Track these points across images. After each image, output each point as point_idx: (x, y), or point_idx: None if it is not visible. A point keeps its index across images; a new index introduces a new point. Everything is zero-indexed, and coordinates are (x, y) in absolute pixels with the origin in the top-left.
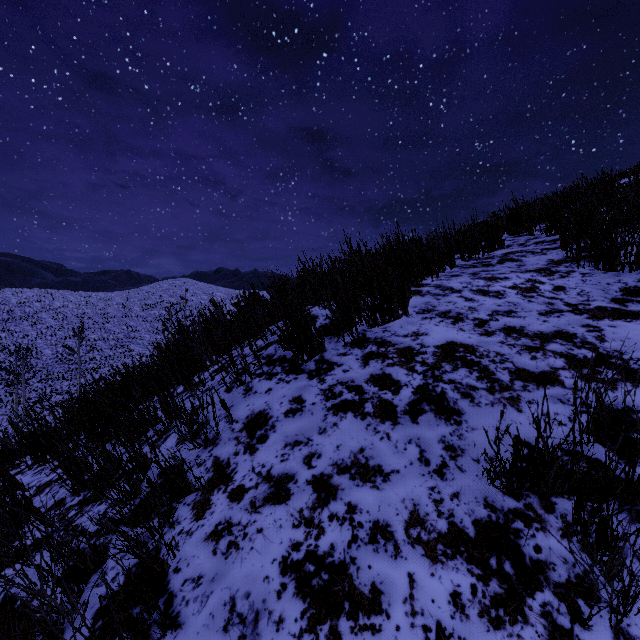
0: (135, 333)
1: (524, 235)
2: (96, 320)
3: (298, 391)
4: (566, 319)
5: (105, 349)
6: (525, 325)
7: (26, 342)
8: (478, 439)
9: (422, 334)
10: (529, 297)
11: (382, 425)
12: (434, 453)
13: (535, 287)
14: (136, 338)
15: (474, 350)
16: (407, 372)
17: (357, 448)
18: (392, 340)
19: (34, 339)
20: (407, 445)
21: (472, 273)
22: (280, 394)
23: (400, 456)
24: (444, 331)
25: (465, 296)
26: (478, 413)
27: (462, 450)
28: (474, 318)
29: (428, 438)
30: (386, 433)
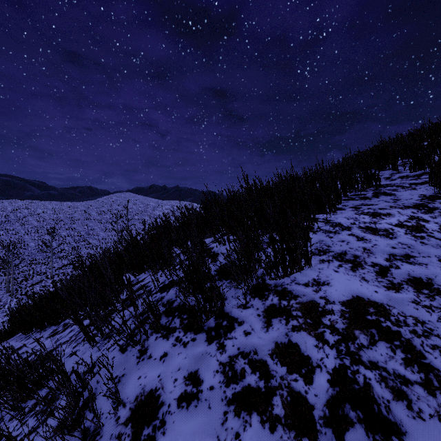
0: (93, 231)
1: (387, 169)
2: (66, 222)
3: (195, 362)
4: None
5: (72, 242)
6: (431, 276)
7: (17, 237)
8: None
9: (323, 283)
10: (420, 238)
11: None
12: None
13: (421, 226)
14: (93, 234)
15: (387, 312)
16: (317, 343)
17: None
18: (293, 289)
19: (23, 235)
20: None
21: (354, 207)
22: (175, 364)
23: None
24: (346, 280)
25: (356, 234)
26: (425, 434)
27: None
28: (373, 263)
29: None
30: None
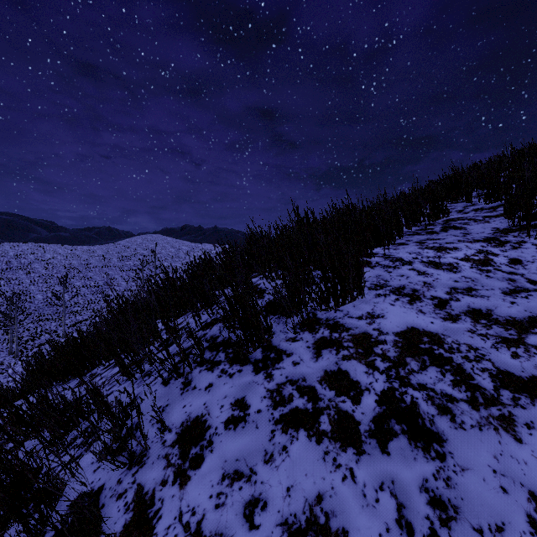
0: (113, 281)
1: (460, 202)
2: (80, 269)
3: (242, 390)
4: (536, 301)
5: (88, 294)
6: (492, 308)
7: (21, 288)
8: (473, 488)
9: (378, 316)
10: (486, 271)
11: (343, 454)
12: (417, 511)
13: (489, 259)
14: (114, 285)
15: (441, 341)
16: (367, 369)
17: (313, 494)
18: (345, 323)
19: (28, 286)
20: (379, 493)
21: (418, 241)
22: (221, 393)
23: (371, 514)
24: (402, 313)
25: (417, 269)
26: (464, 441)
27: (455, 508)
28: (432, 296)
29: (405, 482)
30: (349, 469)
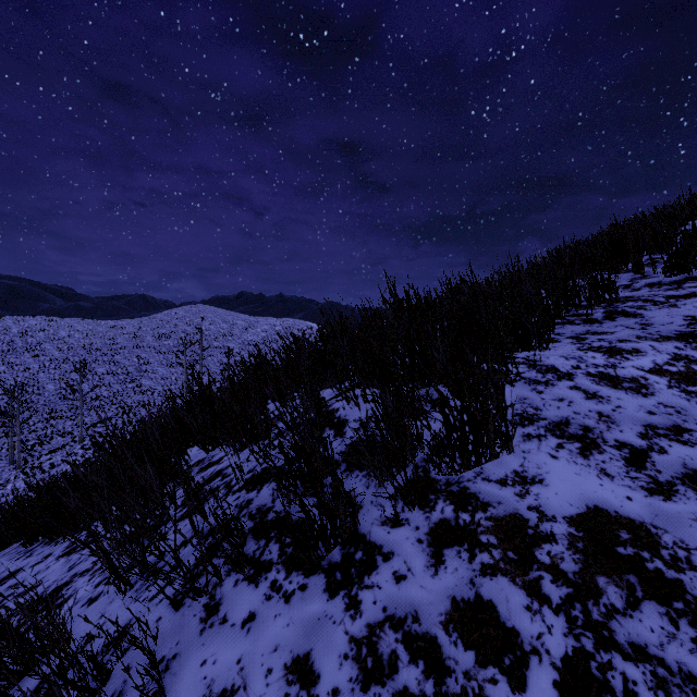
0: (147, 366)
1: (624, 272)
2: (104, 351)
3: (305, 636)
4: None
5: (114, 384)
6: None
7: (27, 376)
8: None
9: (533, 480)
10: (696, 395)
11: None
12: None
13: (695, 372)
14: (148, 372)
15: (653, 540)
16: (528, 601)
17: None
18: (479, 491)
19: (36, 373)
20: None
21: (574, 336)
22: (269, 638)
23: None
24: (573, 475)
25: (583, 387)
26: None
27: None
28: (618, 442)
29: None
30: None
